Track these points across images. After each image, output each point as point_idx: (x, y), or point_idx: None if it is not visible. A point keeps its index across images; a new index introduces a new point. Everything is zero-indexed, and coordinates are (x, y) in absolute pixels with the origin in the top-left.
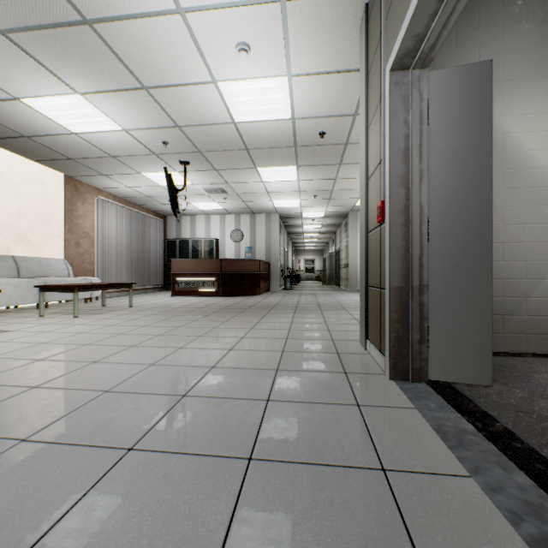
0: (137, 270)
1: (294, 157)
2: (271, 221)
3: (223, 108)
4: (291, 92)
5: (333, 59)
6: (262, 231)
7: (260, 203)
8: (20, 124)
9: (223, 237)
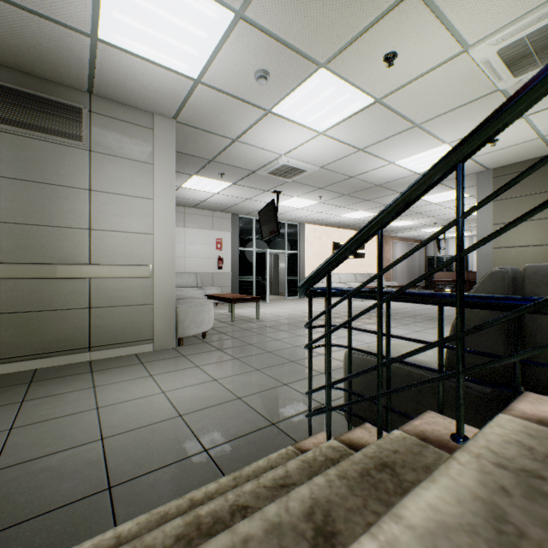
0: (410, 277)
1: None
2: None
3: None
4: None
5: None
6: None
7: None
8: None
9: (471, 253)
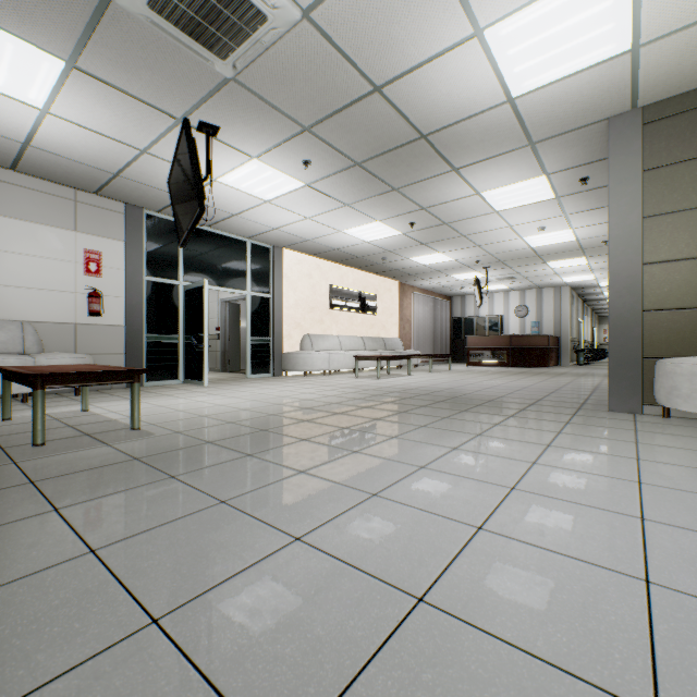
0: (433, 345)
1: (581, 254)
2: (559, 294)
3: (524, 244)
4: (574, 232)
5: (602, 220)
6: (549, 305)
7: (548, 281)
8: (398, 266)
9: (507, 313)
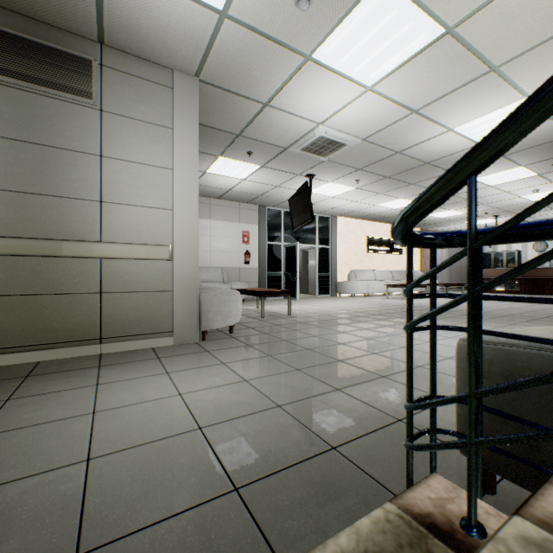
0: (452, 275)
1: None
2: None
3: (524, 200)
4: None
5: None
6: None
7: None
8: None
9: (524, 248)
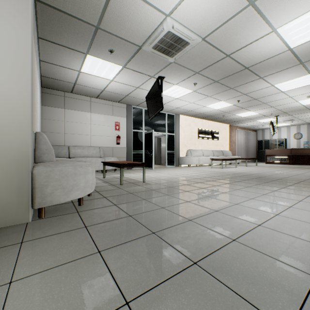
0: (247, 153)
1: None
2: None
3: (299, 104)
4: None
5: None
6: None
7: None
8: (229, 118)
9: (288, 137)
